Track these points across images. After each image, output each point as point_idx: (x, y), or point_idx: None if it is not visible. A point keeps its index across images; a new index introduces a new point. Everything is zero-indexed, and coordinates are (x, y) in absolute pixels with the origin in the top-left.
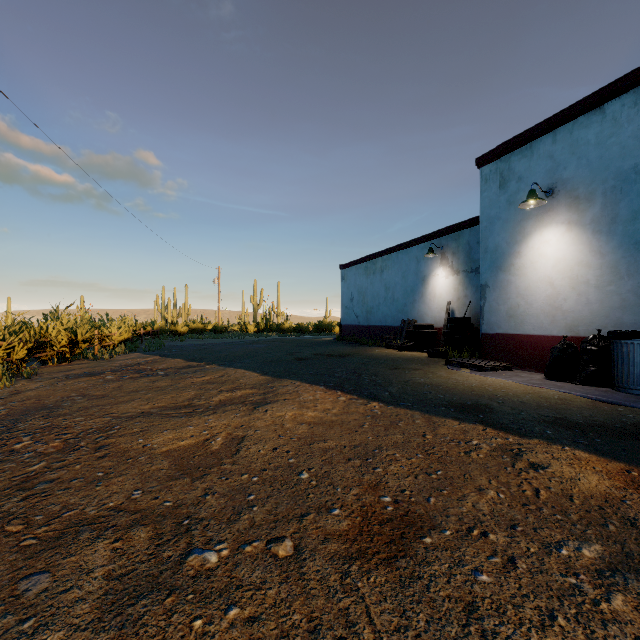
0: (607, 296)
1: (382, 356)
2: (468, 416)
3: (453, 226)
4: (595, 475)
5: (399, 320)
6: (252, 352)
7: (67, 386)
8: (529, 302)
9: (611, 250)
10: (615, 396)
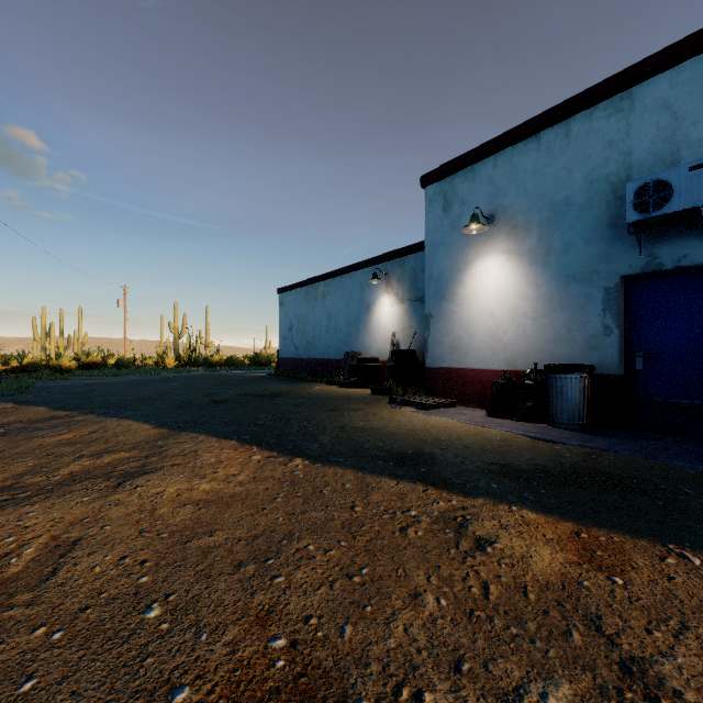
0: (542, 329)
1: (321, 394)
2: (408, 471)
3: (398, 250)
4: (547, 547)
5: (342, 352)
6: (157, 394)
7: None
8: (472, 334)
9: (546, 282)
10: (551, 433)
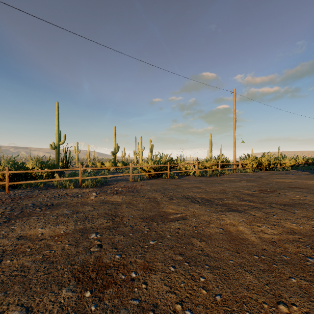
0: None
1: None
2: None
3: None
4: None
5: None
6: None
7: (264, 173)
8: None
9: None
10: None
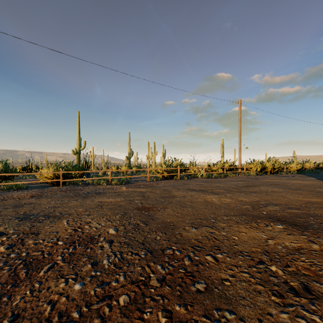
0: None
1: None
2: None
3: None
4: None
5: None
6: None
7: (264, 176)
8: None
9: None
10: None
